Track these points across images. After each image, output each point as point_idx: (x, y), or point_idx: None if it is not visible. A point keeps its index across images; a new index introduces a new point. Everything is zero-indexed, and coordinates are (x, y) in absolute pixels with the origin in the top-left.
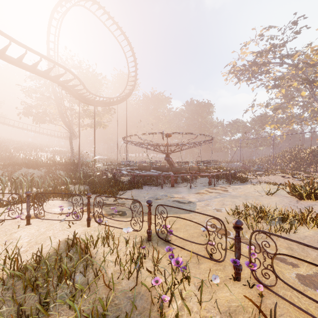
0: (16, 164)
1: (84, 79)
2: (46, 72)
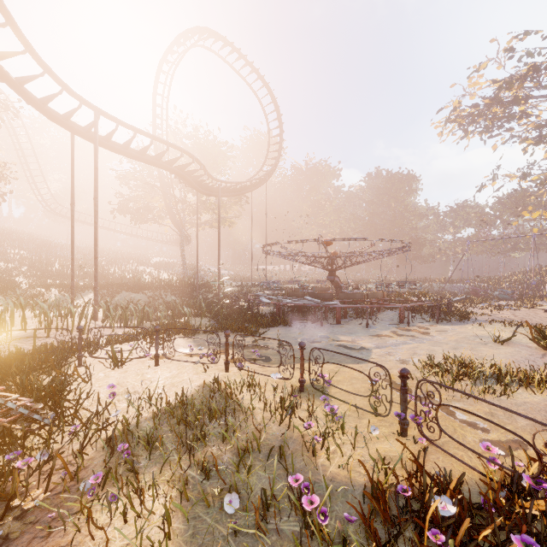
0: (113, 285)
1: (202, 154)
2: (158, 158)
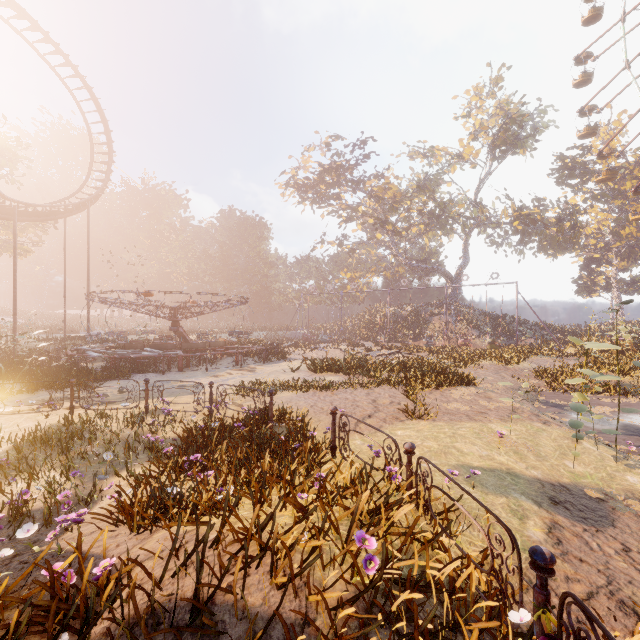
0: None
1: None
2: None
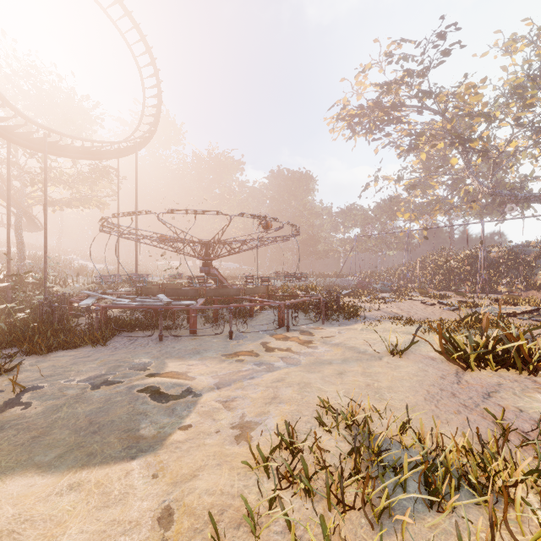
0: None
1: (45, 103)
2: None
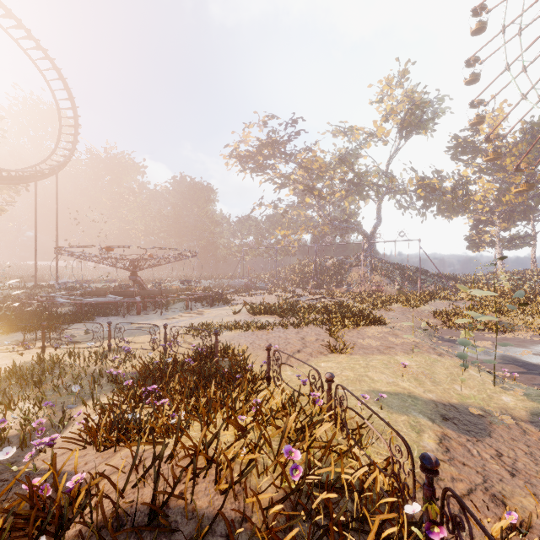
0: None
1: None
2: None
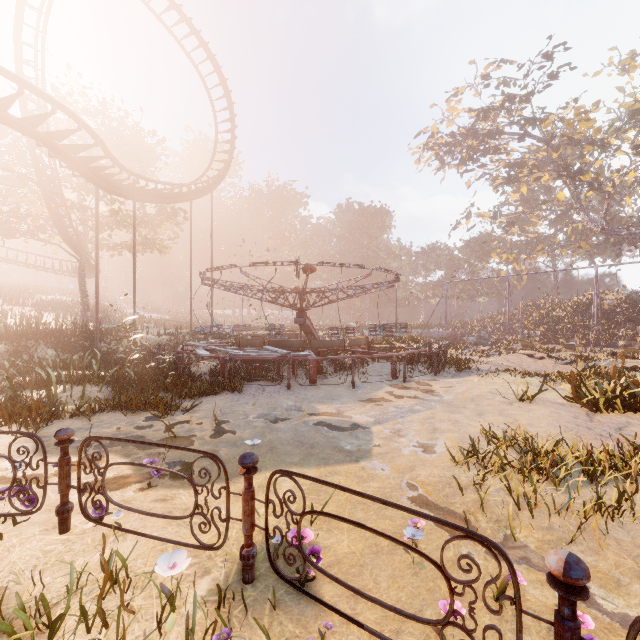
0: None
1: (114, 142)
2: (1, 105)
